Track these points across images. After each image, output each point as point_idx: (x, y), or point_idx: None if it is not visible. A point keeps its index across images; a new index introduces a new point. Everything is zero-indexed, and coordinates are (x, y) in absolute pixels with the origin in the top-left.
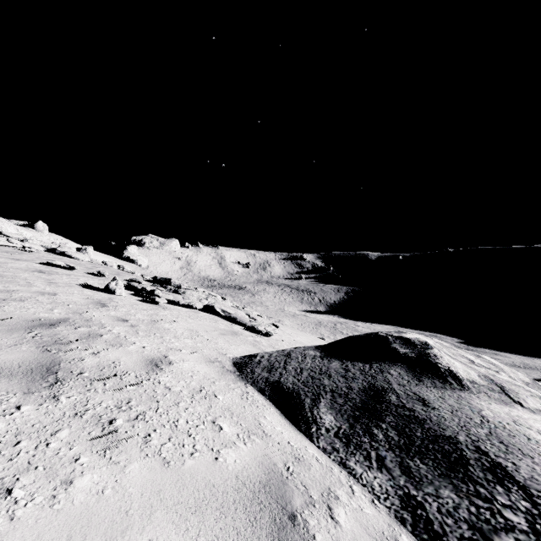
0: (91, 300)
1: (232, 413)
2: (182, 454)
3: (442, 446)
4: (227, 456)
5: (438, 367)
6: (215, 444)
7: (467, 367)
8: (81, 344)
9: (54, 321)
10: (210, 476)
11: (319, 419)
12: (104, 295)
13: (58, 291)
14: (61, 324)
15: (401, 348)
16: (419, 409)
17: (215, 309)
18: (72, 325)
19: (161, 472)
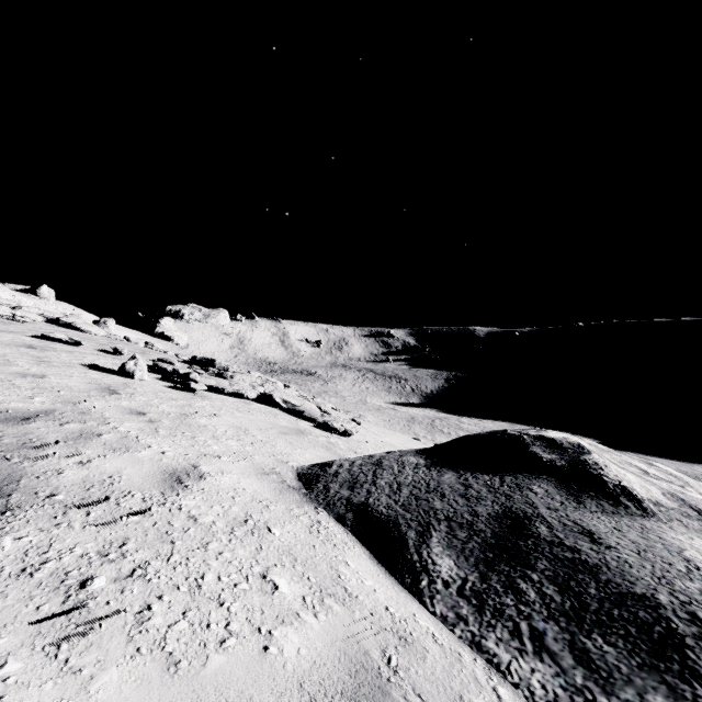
0: (96, 385)
1: (294, 559)
2: (204, 643)
3: (634, 613)
4: (285, 641)
5: (603, 481)
6: (264, 618)
7: (645, 480)
8: (64, 448)
9: (30, 414)
10: (252, 688)
11: (432, 565)
12: (117, 379)
13: (49, 372)
14: (40, 418)
15: (543, 453)
16: (587, 548)
17: (274, 399)
18: (57, 419)
19: (159, 687)
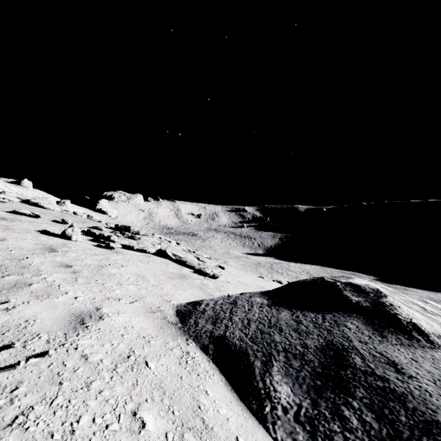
0: (42, 245)
1: (163, 392)
2: None
3: None
4: None
5: (398, 319)
6: None
7: (427, 317)
8: None
9: None
10: None
11: (274, 392)
12: (59, 240)
13: (10, 236)
14: None
15: (352, 296)
16: (393, 378)
17: (167, 253)
18: (1, 272)
19: None
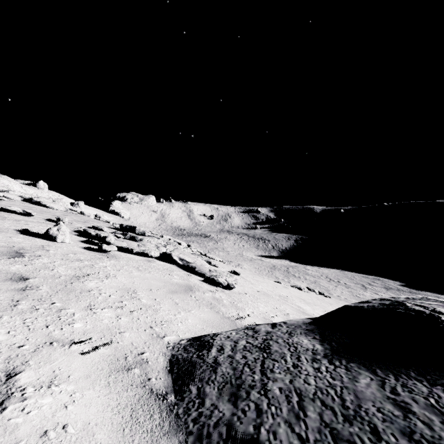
0: (6, 248)
1: None
2: None
3: None
4: None
5: None
6: None
7: None
8: None
9: None
10: None
11: None
12: (39, 242)
13: None
14: None
15: None
16: None
17: (172, 258)
18: None
19: None
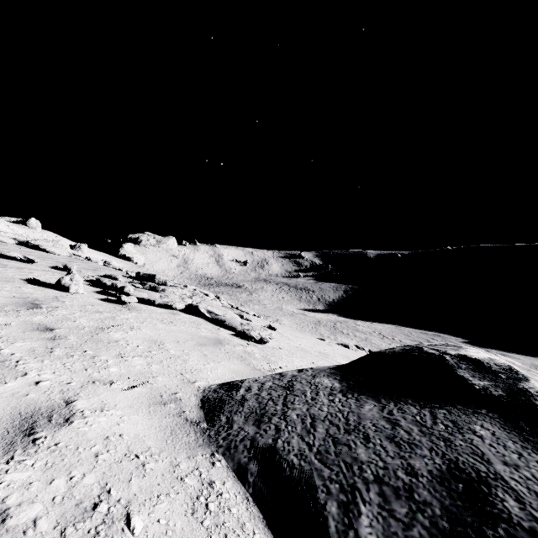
0: (20, 299)
1: None
2: None
3: None
4: None
5: None
6: None
7: None
8: None
9: None
10: None
11: None
12: (51, 292)
13: None
14: None
15: (473, 378)
16: None
17: (200, 310)
18: None
19: None
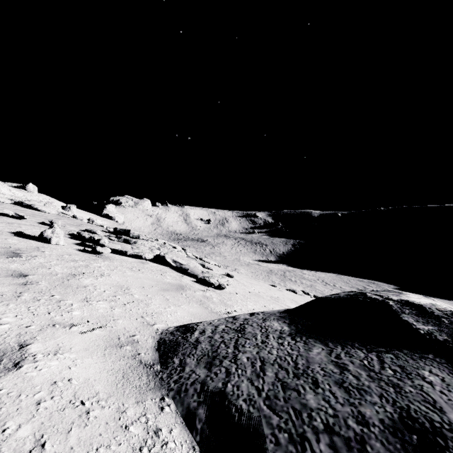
0: (3, 249)
1: None
2: None
3: None
4: None
5: None
6: None
7: None
8: None
9: None
10: None
11: None
12: (34, 244)
13: None
14: None
15: (417, 323)
16: None
17: (166, 260)
18: None
19: None
